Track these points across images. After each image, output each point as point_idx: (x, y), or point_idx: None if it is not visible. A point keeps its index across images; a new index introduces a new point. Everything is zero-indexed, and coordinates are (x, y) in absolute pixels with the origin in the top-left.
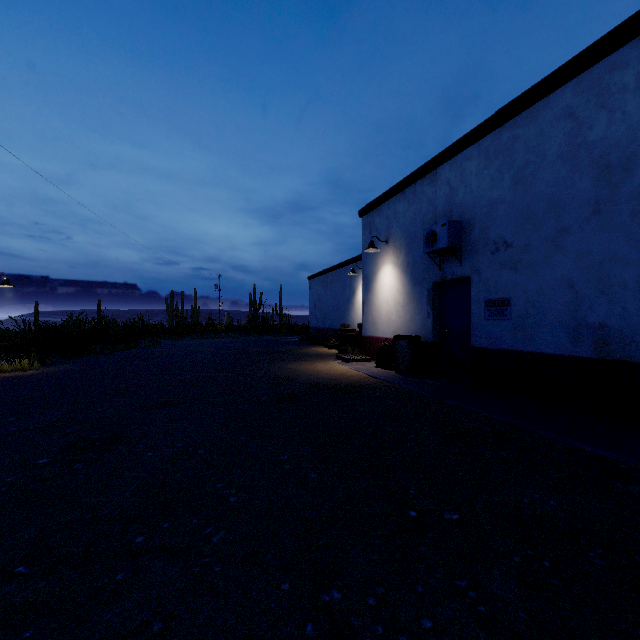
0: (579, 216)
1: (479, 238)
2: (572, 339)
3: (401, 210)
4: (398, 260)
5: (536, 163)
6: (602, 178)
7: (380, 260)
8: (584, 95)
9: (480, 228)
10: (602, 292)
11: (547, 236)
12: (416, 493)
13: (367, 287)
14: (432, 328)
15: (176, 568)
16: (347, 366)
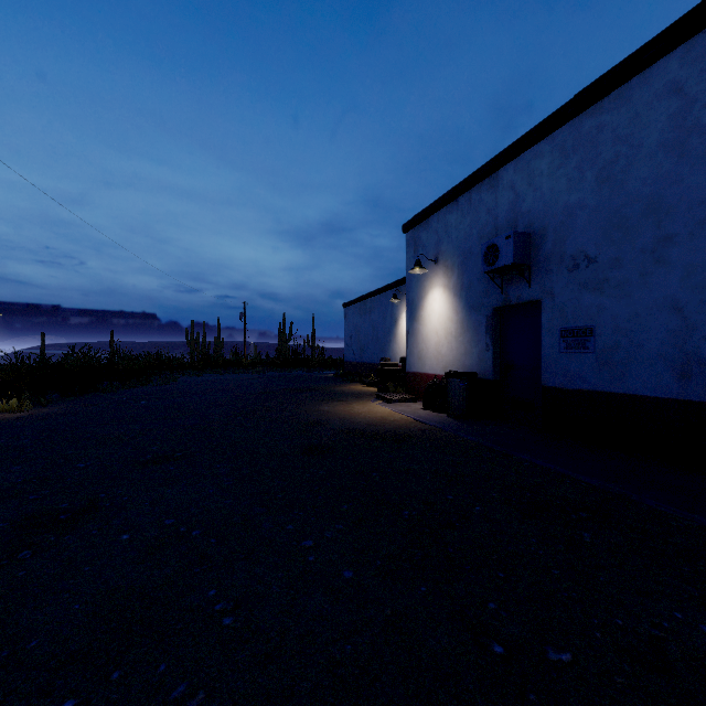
0: (689, 220)
1: (552, 253)
2: (679, 378)
3: (453, 223)
4: (450, 282)
5: (629, 156)
6: None
7: (428, 283)
8: (697, 64)
9: (554, 240)
10: None
11: (644, 247)
12: (498, 608)
13: (412, 315)
14: (492, 363)
15: None
16: (389, 408)
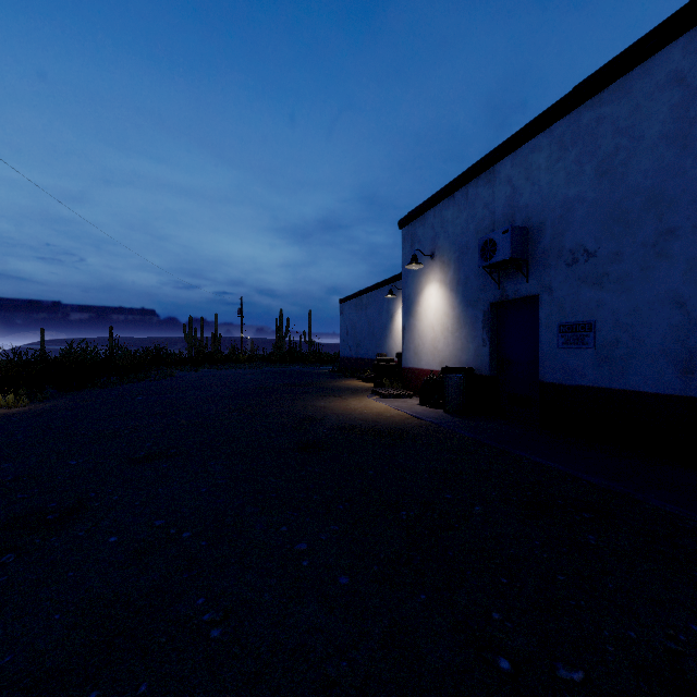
0: (692, 213)
1: (550, 247)
2: (682, 374)
3: (450, 218)
4: (446, 277)
5: (629, 148)
6: None
7: (424, 278)
8: None
9: (552, 235)
10: None
11: (645, 241)
12: (502, 618)
13: (408, 310)
14: (489, 359)
15: None
16: (385, 403)
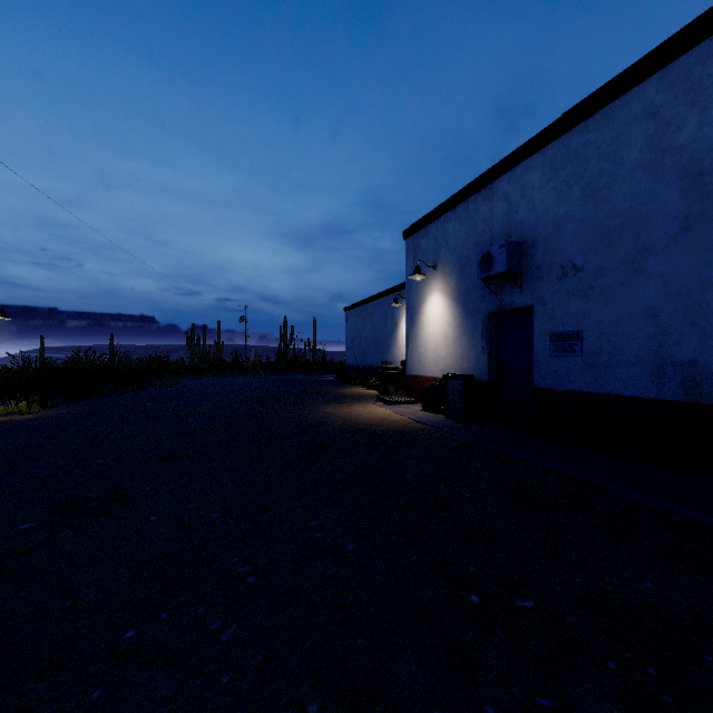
0: (664, 234)
1: (543, 261)
2: (656, 379)
3: (451, 230)
4: (448, 288)
5: (612, 173)
6: (693, 188)
7: (427, 288)
8: (670, 91)
9: (544, 250)
10: (693, 323)
11: (625, 258)
12: (477, 571)
13: (412, 319)
14: (487, 366)
15: (171, 680)
16: (389, 409)
